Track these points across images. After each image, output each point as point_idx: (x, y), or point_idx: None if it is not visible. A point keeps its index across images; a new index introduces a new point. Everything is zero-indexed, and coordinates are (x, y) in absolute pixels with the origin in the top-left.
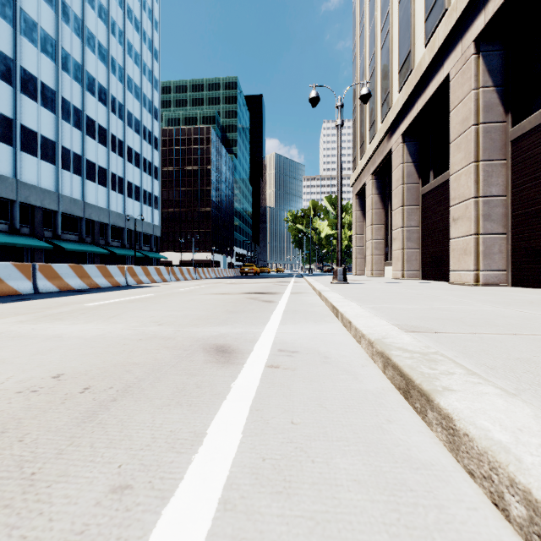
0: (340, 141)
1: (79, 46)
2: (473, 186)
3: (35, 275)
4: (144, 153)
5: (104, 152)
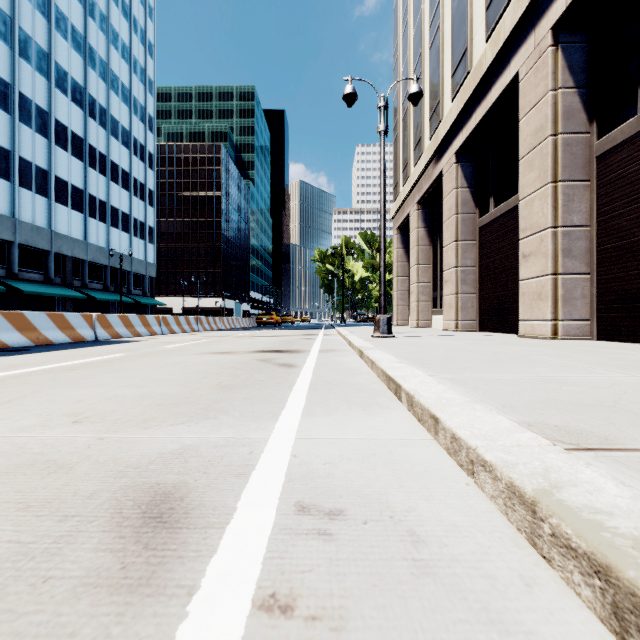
0: (383, 152)
1: (45, 29)
2: (551, 213)
3: None
4: (135, 172)
5: (80, 168)
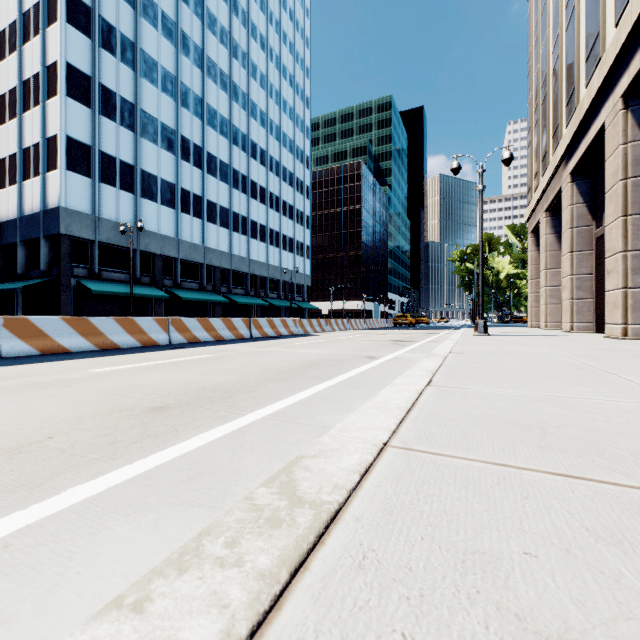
0: (481, 204)
1: (245, 119)
2: (621, 240)
3: (250, 326)
4: (297, 204)
5: (264, 210)
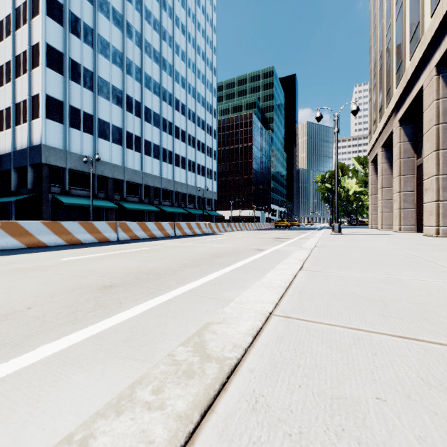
0: (336, 142)
1: (171, 83)
2: (435, 167)
3: (175, 228)
4: (207, 142)
5: (184, 147)
